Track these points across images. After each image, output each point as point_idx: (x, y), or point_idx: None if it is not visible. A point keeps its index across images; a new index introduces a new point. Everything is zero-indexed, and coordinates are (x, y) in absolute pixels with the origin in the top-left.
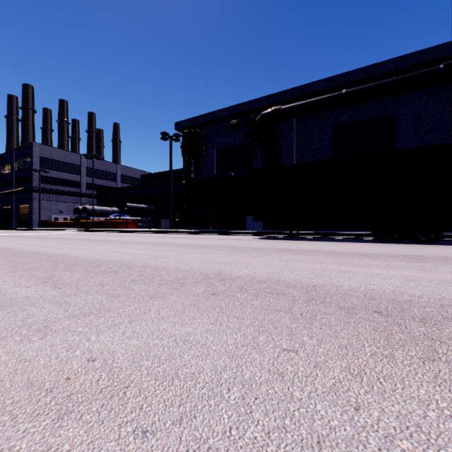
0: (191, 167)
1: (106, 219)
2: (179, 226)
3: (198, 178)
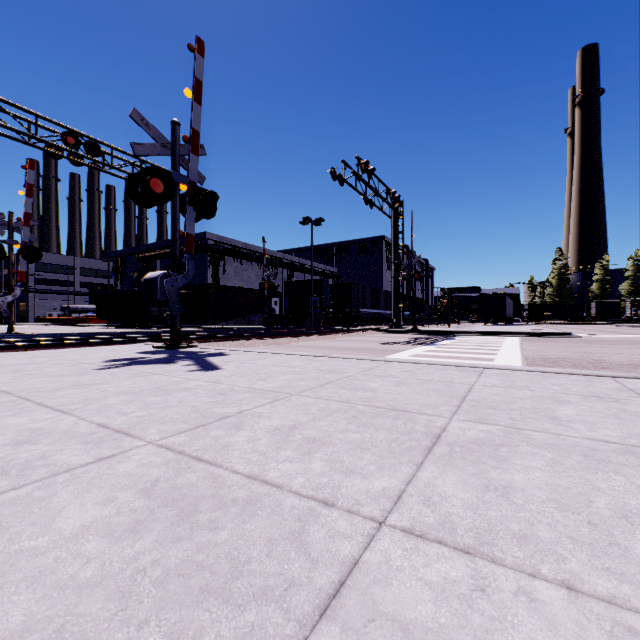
0: (117, 282)
1: (76, 317)
2: (112, 322)
3: (121, 290)
